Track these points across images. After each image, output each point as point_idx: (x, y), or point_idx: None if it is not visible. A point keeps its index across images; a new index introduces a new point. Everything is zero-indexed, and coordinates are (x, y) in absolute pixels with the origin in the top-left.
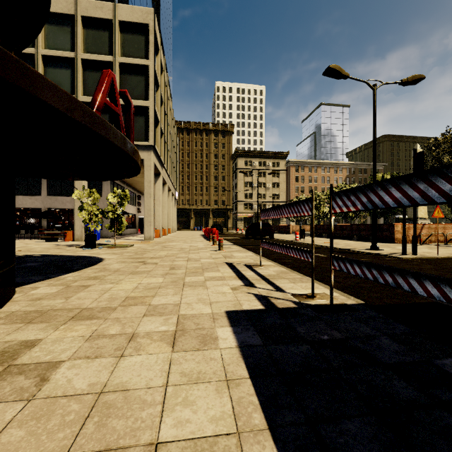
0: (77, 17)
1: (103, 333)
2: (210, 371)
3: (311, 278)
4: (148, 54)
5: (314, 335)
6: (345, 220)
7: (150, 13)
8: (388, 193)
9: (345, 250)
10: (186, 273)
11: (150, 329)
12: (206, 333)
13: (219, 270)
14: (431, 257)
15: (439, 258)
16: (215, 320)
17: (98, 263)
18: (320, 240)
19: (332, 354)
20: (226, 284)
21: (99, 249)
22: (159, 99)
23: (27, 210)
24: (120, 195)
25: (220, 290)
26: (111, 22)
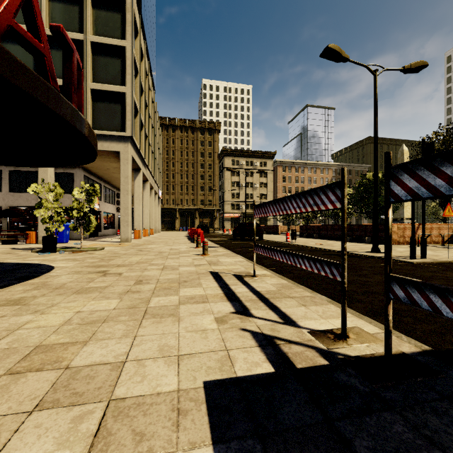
0: None
1: None
2: None
3: (324, 296)
4: (125, 34)
5: None
6: (334, 220)
7: None
8: None
9: None
10: (154, 290)
11: None
12: None
13: (201, 285)
14: (443, 261)
15: (452, 263)
16: (179, 420)
17: (42, 274)
18: (312, 241)
19: None
20: (208, 312)
21: (59, 254)
22: (139, 86)
23: None
24: (88, 191)
25: (199, 324)
26: None
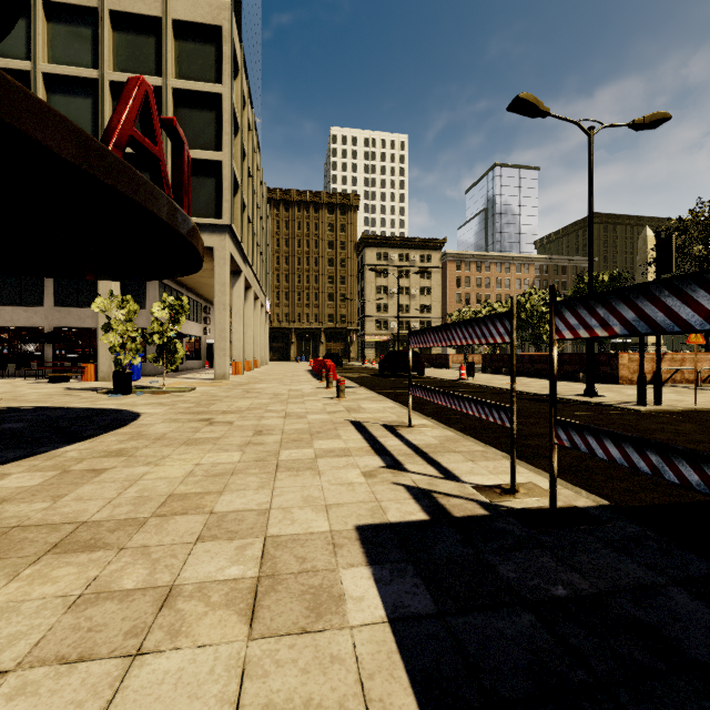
0: (102, 11)
1: (108, 587)
2: (331, 700)
3: (500, 451)
4: (221, 75)
5: (537, 585)
6: (535, 347)
7: (223, 8)
8: (688, 301)
9: (542, 396)
10: (281, 442)
11: (206, 574)
12: (320, 584)
13: (340, 436)
14: (686, 409)
15: (700, 411)
16: (336, 550)
17: (130, 422)
18: (500, 379)
19: (588, 640)
20: (353, 466)
21: (136, 396)
22: (240, 150)
23: (21, 329)
24: (173, 307)
25: (344, 478)
26: (160, 22)
